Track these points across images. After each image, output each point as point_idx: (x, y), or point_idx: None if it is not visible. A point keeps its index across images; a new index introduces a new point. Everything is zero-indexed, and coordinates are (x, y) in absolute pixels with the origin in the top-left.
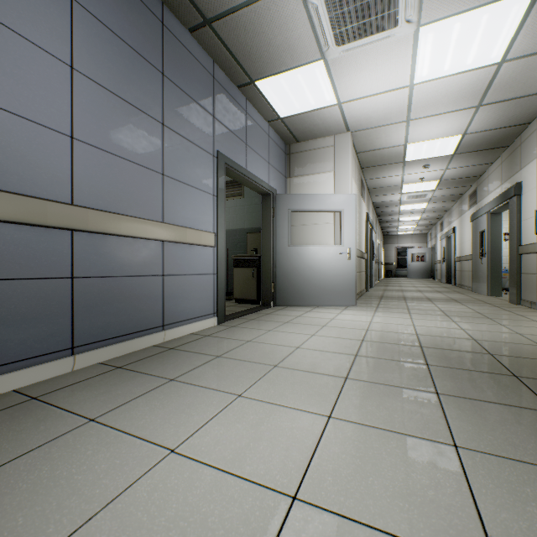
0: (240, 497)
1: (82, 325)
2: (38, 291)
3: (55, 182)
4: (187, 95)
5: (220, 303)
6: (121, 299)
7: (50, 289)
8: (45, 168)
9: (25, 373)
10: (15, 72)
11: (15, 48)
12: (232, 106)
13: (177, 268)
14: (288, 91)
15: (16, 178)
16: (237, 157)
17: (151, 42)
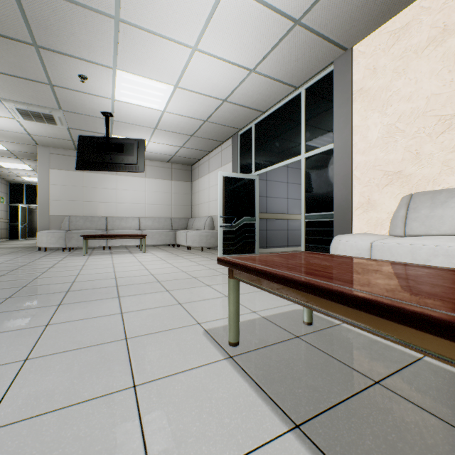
0: None
1: (289, 241)
2: (282, 232)
3: (285, 209)
4: None
5: None
6: (296, 236)
7: (284, 232)
8: (283, 207)
9: (281, 249)
10: (279, 190)
11: (279, 185)
12: None
13: None
14: None
15: (280, 210)
16: None
17: None
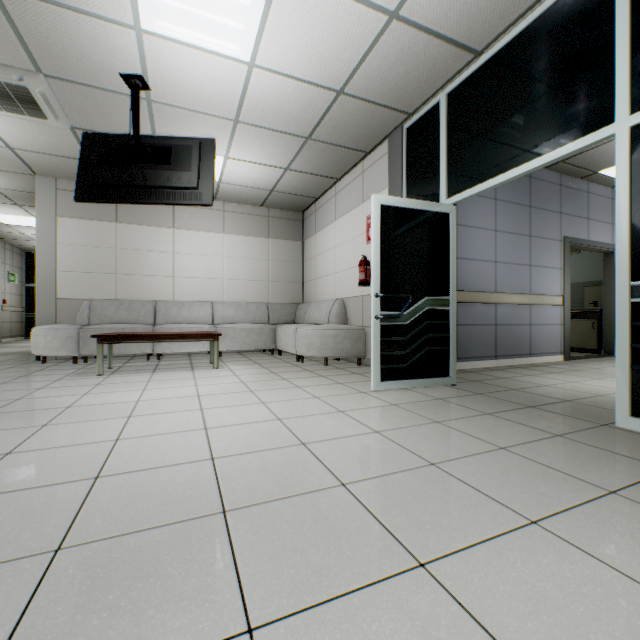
0: (605, 388)
1: (498, 346)
2: (486, 330)
3: (490, 284)
4: (543, 210)
5: (565, 345)
6: (511, 336)
7: (489, 330)
8: (488, 278)
9: (484, 362)
10: (481, 244)
11: (481, 235)
12: (575, 196)
13: (537, 321)
14: None
15: (481, 285)
16: (578, 233)
17: (524, 193)
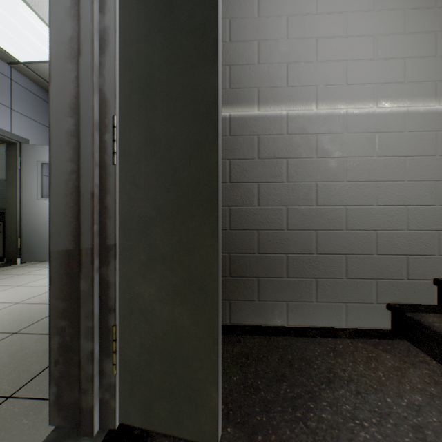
0: None
1: None
2: None
3: None
4: None
5: None
6: None
7: None
8: None
9: None
10: None
11: None
12: None
13: None
14: (3, 28)
15: None
16: None
17: None
